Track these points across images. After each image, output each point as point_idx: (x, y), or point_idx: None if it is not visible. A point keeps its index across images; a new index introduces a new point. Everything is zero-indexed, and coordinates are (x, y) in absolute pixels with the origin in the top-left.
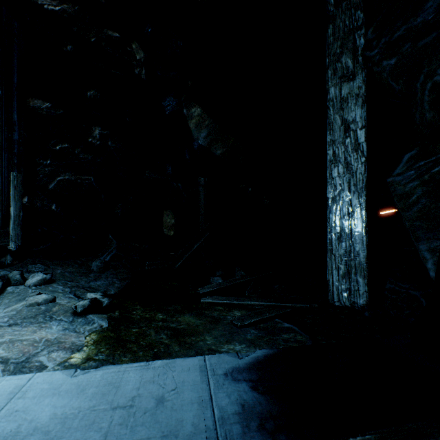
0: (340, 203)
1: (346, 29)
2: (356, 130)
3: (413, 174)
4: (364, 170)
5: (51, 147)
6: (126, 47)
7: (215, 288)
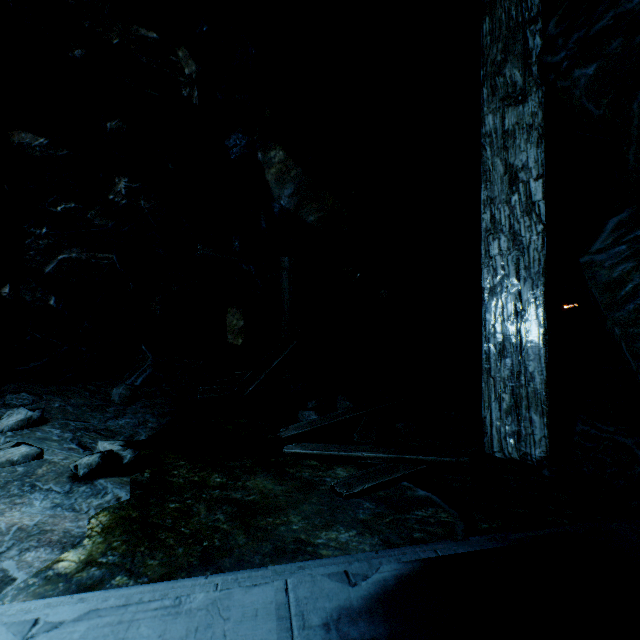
0: (503, 296)
1: (511, 24)
2: (528, 182)
3: (625, 251)
4: (542, 244)
5: (48, 208)
6: (168, 55)
7: (306, 429)
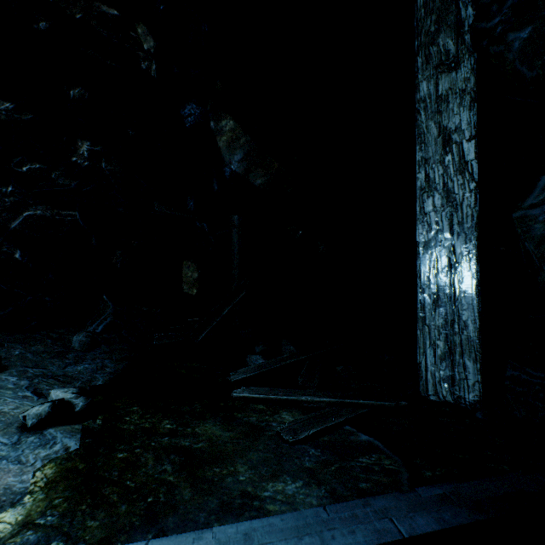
0: (437, 249)
1: None
2: (461, 143)
3: None
4: (475, 200)
5: (14, 168)
6: (128, 31)
7: (253, 373)
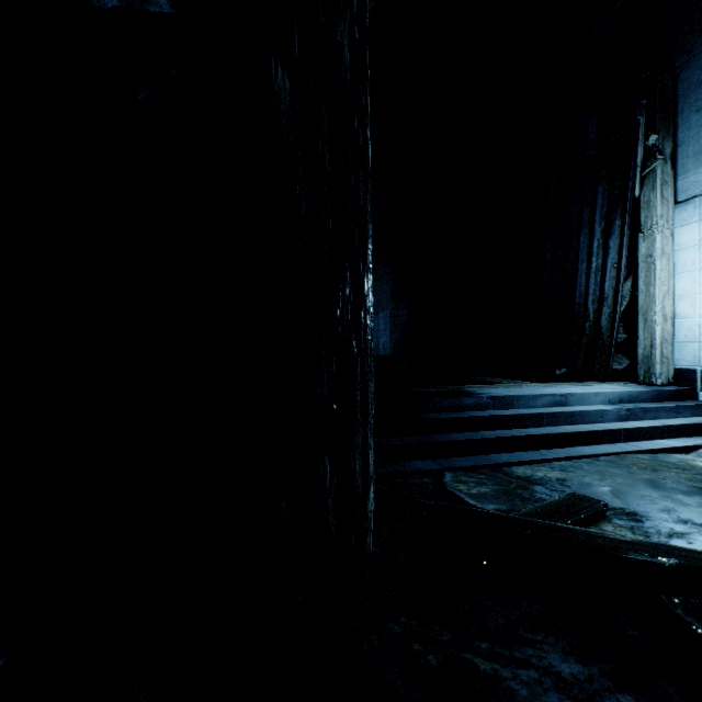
0: None
1: None
2: None
3: None
4: None
5: None
6: None
7: None
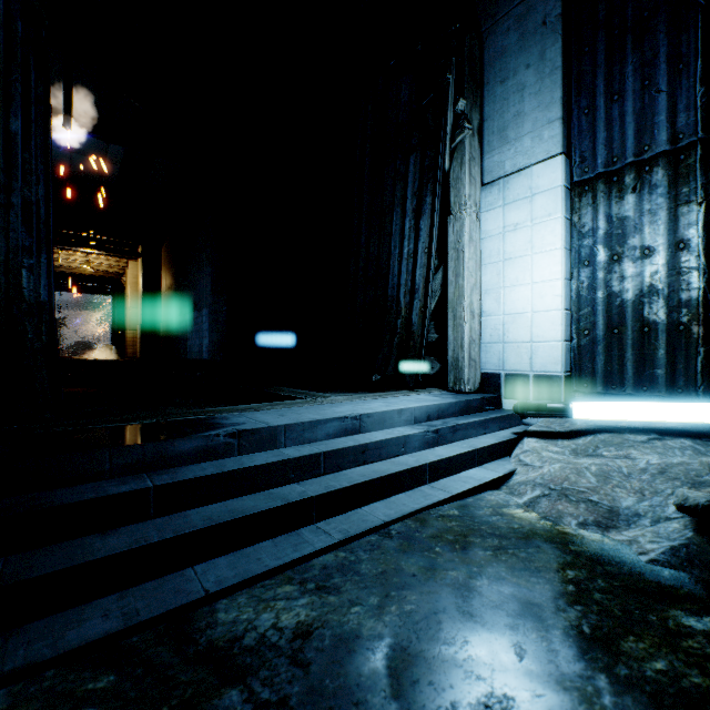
0: None
1: None
2: None
3: None
4: None
5: None
6: None
7: None
